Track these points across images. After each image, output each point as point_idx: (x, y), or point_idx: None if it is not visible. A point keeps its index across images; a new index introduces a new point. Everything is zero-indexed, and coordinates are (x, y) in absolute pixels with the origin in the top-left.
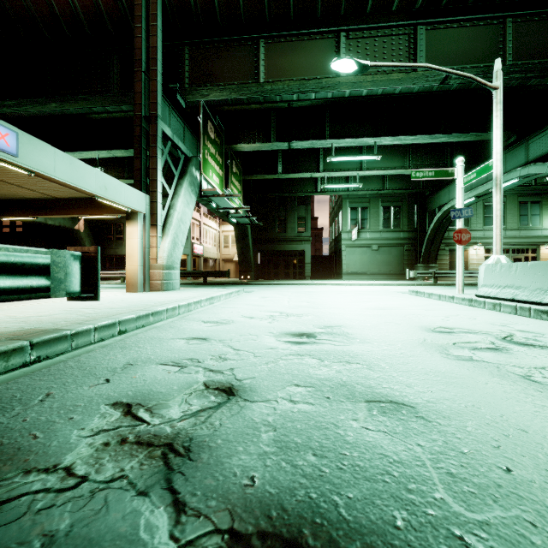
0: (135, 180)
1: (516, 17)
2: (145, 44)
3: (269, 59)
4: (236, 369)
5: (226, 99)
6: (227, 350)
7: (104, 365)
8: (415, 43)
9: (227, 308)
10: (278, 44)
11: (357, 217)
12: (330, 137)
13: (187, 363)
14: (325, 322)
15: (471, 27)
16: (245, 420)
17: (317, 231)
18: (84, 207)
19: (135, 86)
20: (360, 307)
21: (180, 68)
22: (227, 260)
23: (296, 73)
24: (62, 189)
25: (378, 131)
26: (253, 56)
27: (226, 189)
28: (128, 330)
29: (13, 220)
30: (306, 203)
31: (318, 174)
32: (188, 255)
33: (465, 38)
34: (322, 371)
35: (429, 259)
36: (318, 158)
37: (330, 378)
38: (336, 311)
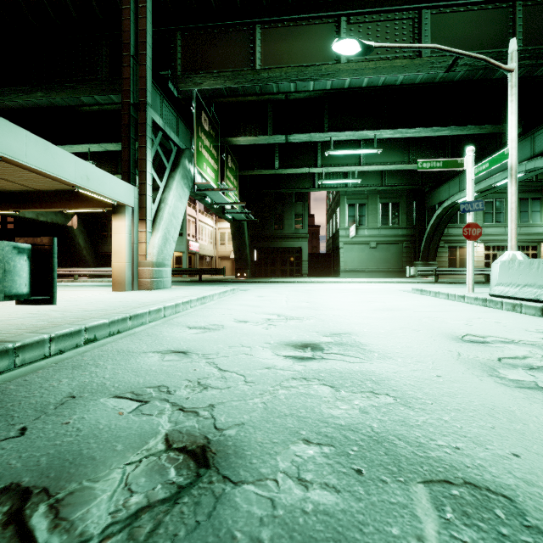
0: (123, 171)
1: (527, 0)
2: (134, 27)
3: (265, 45)
4: (218, 406)
5: (221, 91)
6: (210, 371)
7: (34, 398)
8: (420, 28)
9: (218, 310)
10: (275, 29)
11: (355, 213)
12: (329, 130)
13: (151, 394)
14: (331, 327)
15: (479, 11)
16: (218, 541)
17: (314, 228)
18: (68, 200)
19: (123, 71)
20: (366, 308)
21: (172, 54)
22: (223, 258)
23: (294, 59)
24: (43, 180)
25: (378, 124)
26: (248, 42)
27: (221, 184)
28: (97, 337)
29: (4, 216)
30: (304, 199)
31: (315, 169)
32: (184, 252)
33: (472, 22)
34: (340, 409)
35: (428, 257)
36: (315, 153)
37: (355, 424)
38: (340, 313)
